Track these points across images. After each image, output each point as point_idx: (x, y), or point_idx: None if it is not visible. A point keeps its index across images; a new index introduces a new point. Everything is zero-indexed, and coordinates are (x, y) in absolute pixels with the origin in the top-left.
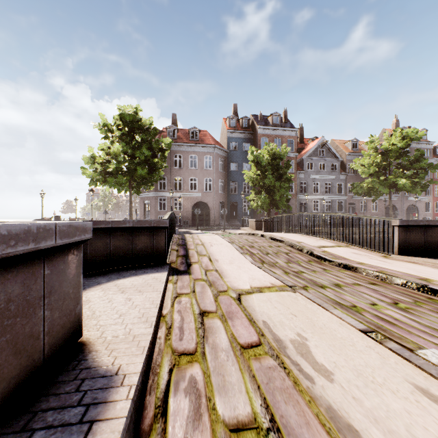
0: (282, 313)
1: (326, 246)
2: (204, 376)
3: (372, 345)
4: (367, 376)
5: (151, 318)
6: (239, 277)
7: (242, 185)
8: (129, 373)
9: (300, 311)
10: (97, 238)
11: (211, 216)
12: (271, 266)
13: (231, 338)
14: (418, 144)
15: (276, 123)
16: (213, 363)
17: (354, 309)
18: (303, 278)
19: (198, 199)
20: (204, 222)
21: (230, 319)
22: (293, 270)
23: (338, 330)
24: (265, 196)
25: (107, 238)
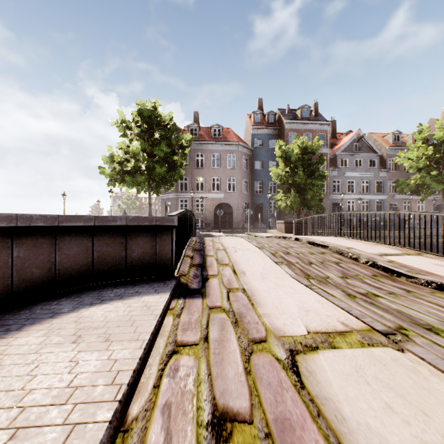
0: (425, 441)
1: (389, 253)
2: None
3: None
4: None
5: None
6: (281, 305)
7: (268, 184)
8: None
9: None
10: (72, 241)
11: (234, 218)
12: (321, 283)
13: None
14: None
15: (306, 116)
16: None
17: None
18: (384, 307)
19: (220, 200)
20: (227, 224)
21: None
22: (358, 291)
23: None
24: (295, 195)
25: (88, 241)
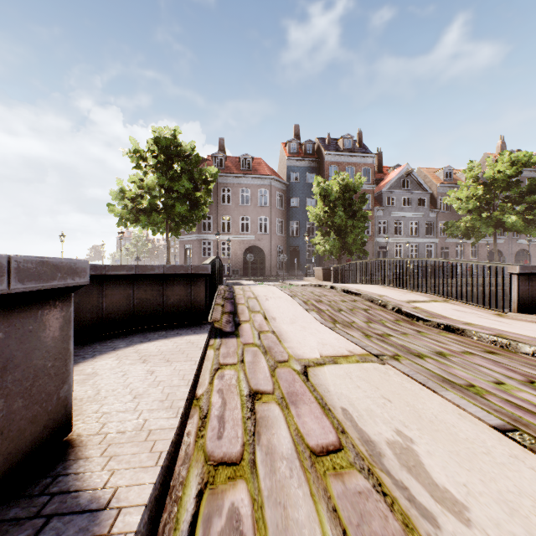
0: (370, 396)
1: (418, 300)
2: (254, 508)
3: (519, 454)
4: (527, 515)
5: (178, 402)
6: (304, 341)
7: (305, 225)
8: (127, 505)
9: (395, 393)
10: (116, 288)
11: (266, 264)
12: (346, 327)
13: (296, 436)
14: (530, 171)
15: (348, 148)
16: (267, 482)
17: (472, 390)
18: (391, 343)
19: (250, 243)
20: (259, 271)
21: (294, 404)
22: (376, 332)
23: (458, 425)
24: (335, 238)
25: (129, 288)
